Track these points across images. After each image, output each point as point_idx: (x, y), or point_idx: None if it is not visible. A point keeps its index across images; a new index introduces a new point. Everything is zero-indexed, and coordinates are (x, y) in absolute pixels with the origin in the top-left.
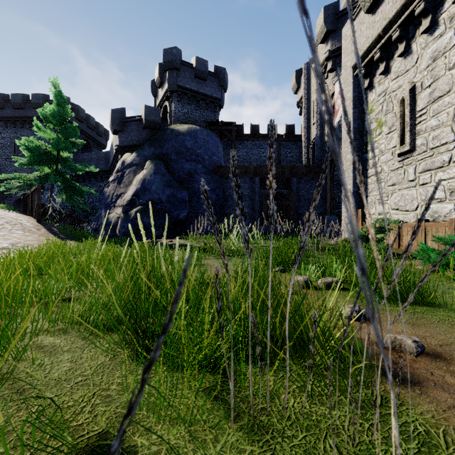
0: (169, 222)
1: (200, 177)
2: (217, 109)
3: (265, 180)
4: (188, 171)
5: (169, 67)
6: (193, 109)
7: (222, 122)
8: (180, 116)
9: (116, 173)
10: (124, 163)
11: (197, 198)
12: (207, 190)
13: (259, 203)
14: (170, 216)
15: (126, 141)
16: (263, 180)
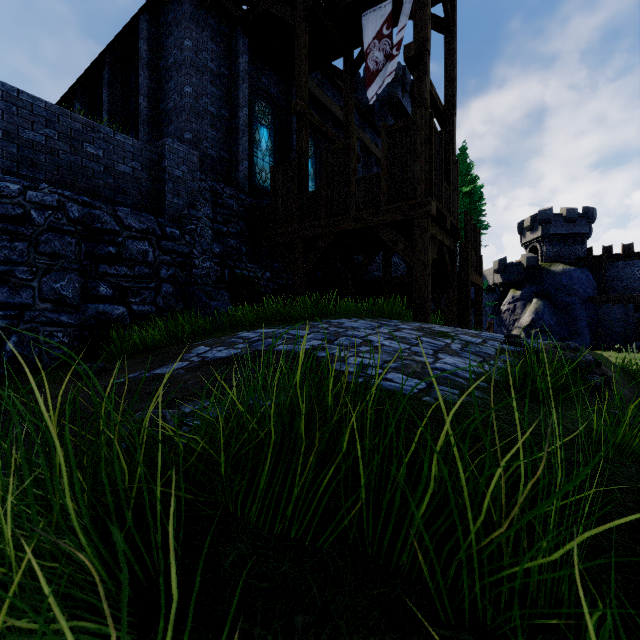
0: (558, 338)
1: (576, 306)
2: (585, 240)
3: (639, 306)
4: (566, 303)
5: (543, 223)
6: (561, 247)
7: (592, 256)
8: (550, 255)
9: (508, 304)
10: (513, 298)
11: (576, 322)
12: (584, 316)
13: (632, 324)
14: (558, 335)
15: (508, 279)
16: (637, 306)
